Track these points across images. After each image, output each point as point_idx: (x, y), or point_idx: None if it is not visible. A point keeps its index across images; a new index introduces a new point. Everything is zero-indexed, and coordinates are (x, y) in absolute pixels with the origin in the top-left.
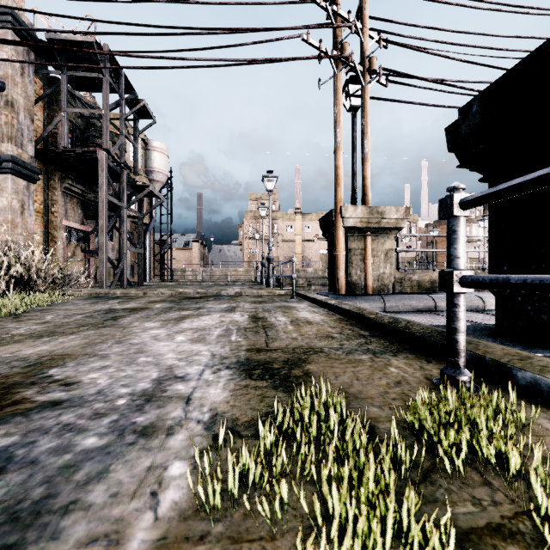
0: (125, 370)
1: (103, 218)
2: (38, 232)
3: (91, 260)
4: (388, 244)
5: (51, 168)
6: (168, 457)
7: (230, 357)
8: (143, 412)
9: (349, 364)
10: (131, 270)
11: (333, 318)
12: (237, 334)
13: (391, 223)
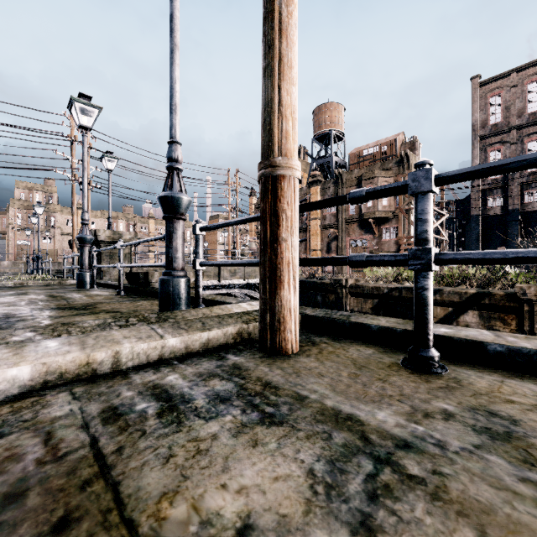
0: None
1: None
2: None
3: None
4: None
5: None
6: None
7: None
8: None
9: None
10: None
11: None
12: None
13: None
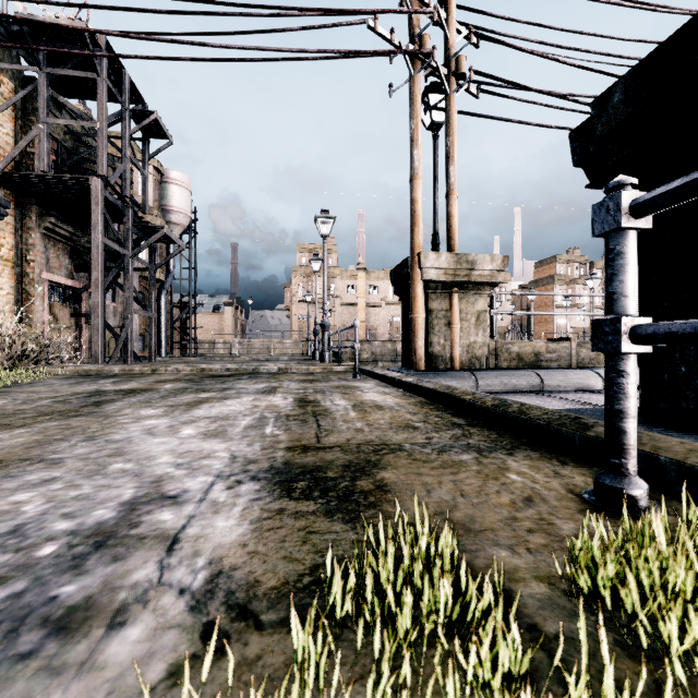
0: (79, 486)
1: (98, 269)
2: (6, 288)
3: (84, 327)
4: (481, 304)
5: (26, 200)
6: (92, 693)
7: (260, 460)
8: (80, 571)
9: (445, 469)
10: (140, 341)
11: (412, 401)
12: (275, 425)
13: (484, 277)
